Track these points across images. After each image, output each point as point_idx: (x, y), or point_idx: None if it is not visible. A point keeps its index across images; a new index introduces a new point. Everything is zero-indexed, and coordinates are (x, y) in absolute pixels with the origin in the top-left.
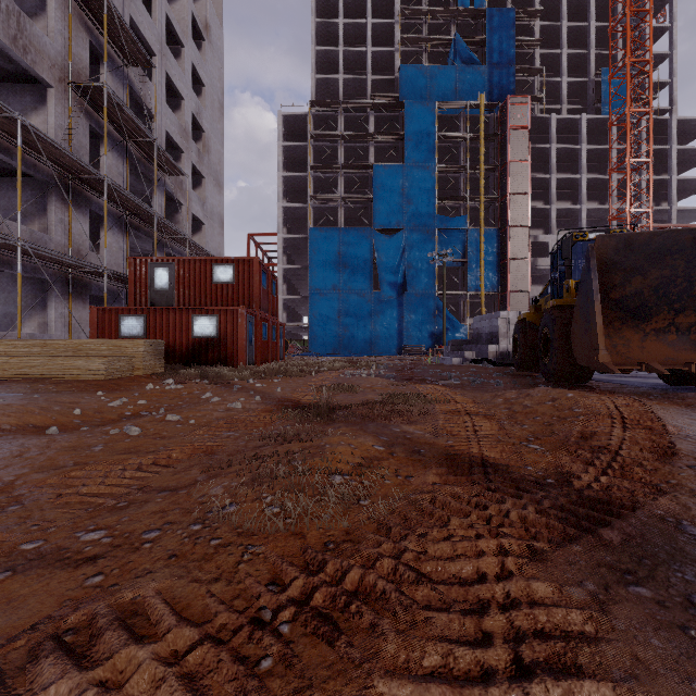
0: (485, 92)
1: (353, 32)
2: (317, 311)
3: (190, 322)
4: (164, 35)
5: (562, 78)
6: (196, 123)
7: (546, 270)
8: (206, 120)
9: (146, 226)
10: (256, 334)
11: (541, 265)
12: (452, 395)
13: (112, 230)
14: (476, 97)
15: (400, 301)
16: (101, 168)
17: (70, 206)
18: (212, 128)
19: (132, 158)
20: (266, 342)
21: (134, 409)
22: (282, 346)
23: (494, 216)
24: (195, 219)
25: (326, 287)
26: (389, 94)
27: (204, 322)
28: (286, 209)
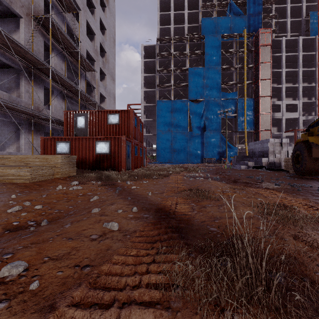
0: (246, 29)
1: (178, 4)
2: (160, 141)
3: (94, 145)
4: (85, 0)
5: (287, 19)
6: (102, 48)
7: (279, 119)
8: (106, 46)
9: (75, 97)
10: (131, 152)
11: (276, 116)
12: (315, 206)
13: (57, 97)
14: (241, 31)
15: (202, 136)
16: (51, 65)
17: (32, 83)
18: (110, 51)
19: (68, 61)
20: (137, 156)
21: (25, 217)
22: (144, 158)
23: (251, 92)
24: (101, 95)
25: (165, 129)
26: (196, 33)
27: (102, 145)
28: (145, 92)
